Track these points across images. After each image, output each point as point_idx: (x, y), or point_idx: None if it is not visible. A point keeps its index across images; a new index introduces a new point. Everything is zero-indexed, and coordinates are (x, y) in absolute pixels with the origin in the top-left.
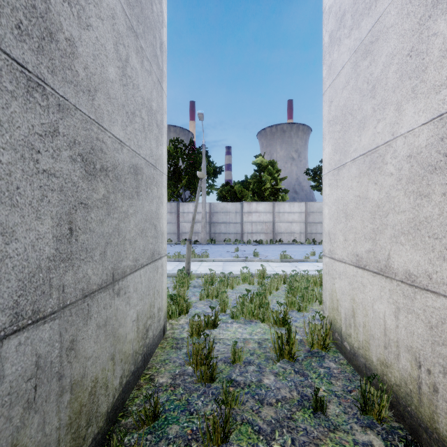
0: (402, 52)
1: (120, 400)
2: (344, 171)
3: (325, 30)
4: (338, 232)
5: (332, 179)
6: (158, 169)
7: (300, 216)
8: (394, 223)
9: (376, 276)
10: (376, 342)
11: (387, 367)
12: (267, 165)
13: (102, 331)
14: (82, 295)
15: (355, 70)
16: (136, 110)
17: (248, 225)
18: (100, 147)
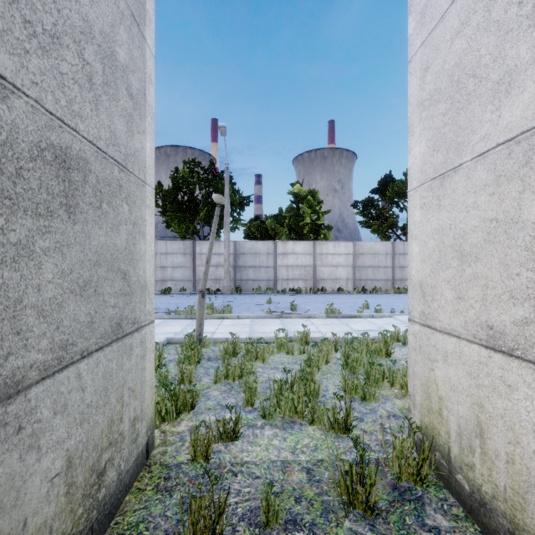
0: None
1: None
2: (457, 179)
3: None
4: (442, 283)
5: (429, 196)
6: (133, 173)
7: (347, 259)
8: None
9: None
10: None
11: None
12: (307, 196)
13: None
14: None
15: None
16: (64, 33)
17: (283, 270)
18: None
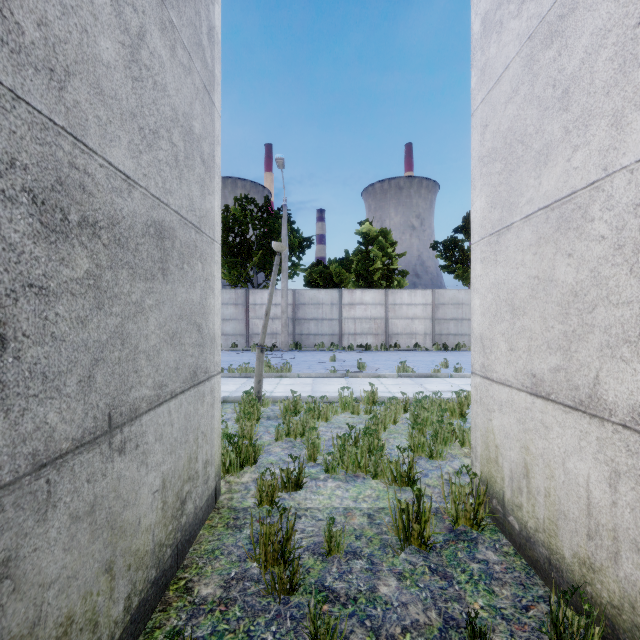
0: (625, 21)
1: (126, 639)
2: (509, 237)
3: (475, 13)
4: (498, 336)
5: (488, 251)
6: (205, 233)
7: (425, 310)
8: (607, 323)
9: (571, 412)
10: (571, 525)
11: (594, 571)
12: (377, 236)
13: (83, 525)
14: (33, 466)
15: (530, 68)
16: (161, 127)
17: (350, 323)
18: (80, 182)
